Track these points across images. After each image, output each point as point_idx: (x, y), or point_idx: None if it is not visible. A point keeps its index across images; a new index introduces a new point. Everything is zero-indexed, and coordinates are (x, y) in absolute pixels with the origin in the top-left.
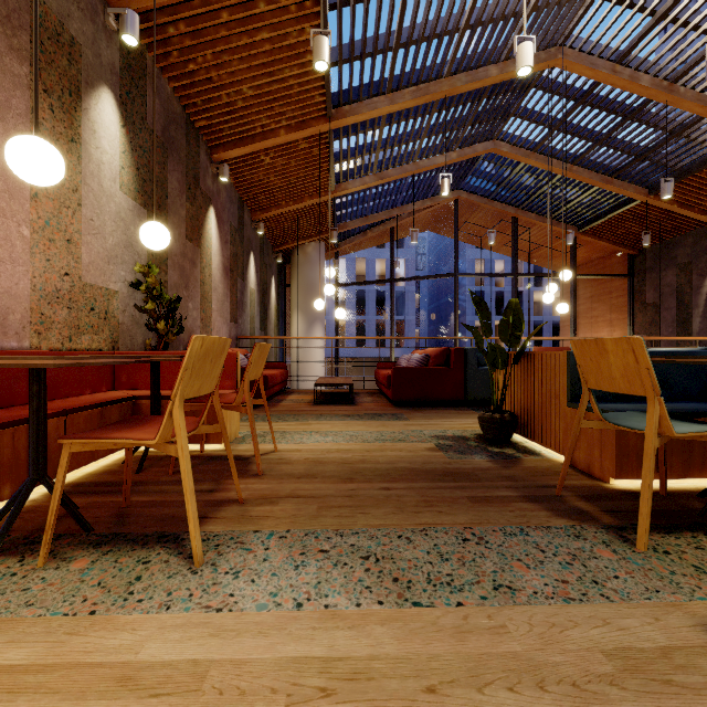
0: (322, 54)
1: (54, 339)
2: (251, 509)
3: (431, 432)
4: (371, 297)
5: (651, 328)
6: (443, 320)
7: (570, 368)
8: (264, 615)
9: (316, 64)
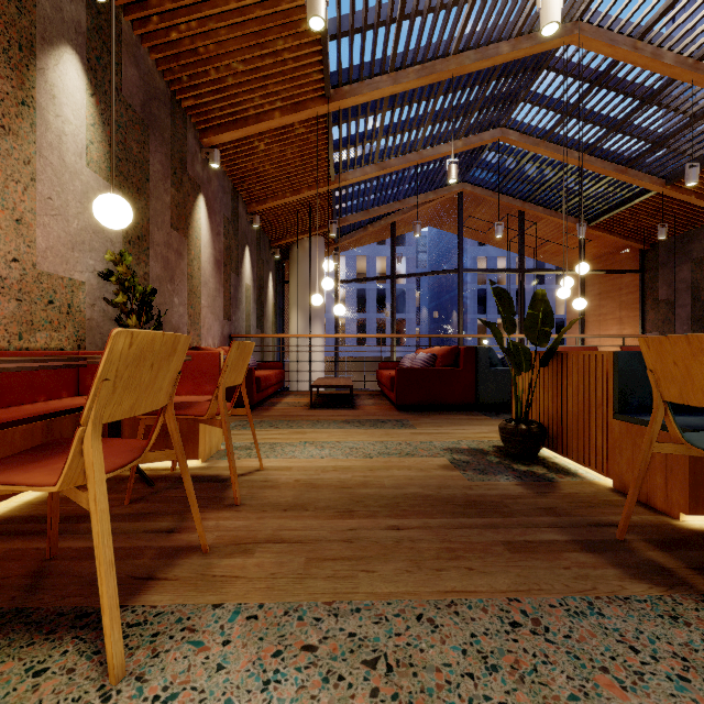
0: (317, 9)
1: None
2: (216, 564)
3: (442, 443)
4: (372, 295)
5: (664, 326)
6: (444, 319)
7: (619, 372)
8: None
9: (311, 21)
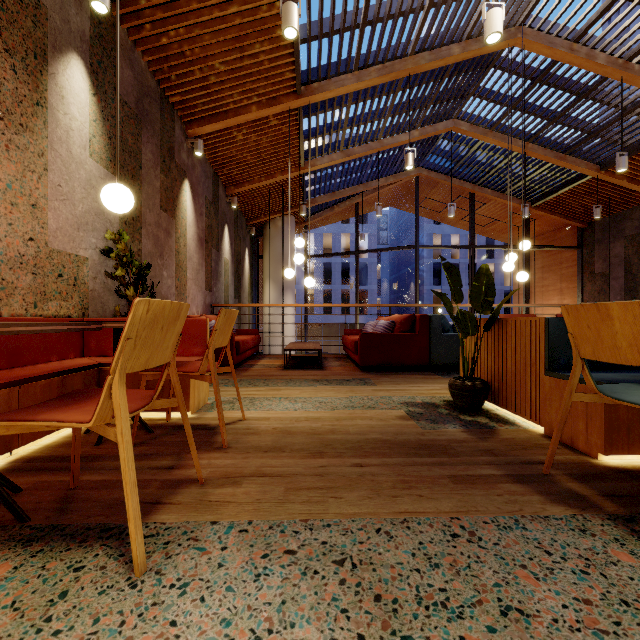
0: (291, 20)
1: (17, 305)
2: (211, 492)
3: (400, 398)
4: (337, 269)
5: (599, 296)
6: (403, 290)
7: (549, 335)
8: None
9: (285, 31)
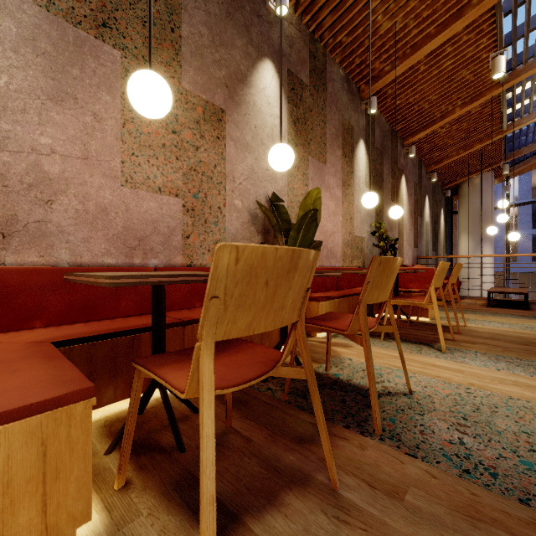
0: (499, 69)
1: (347, 262)
2: (460, 343)
3: None
4: None
5: None
6: None
7: None
8: (482, 368)
9: (494, 76)
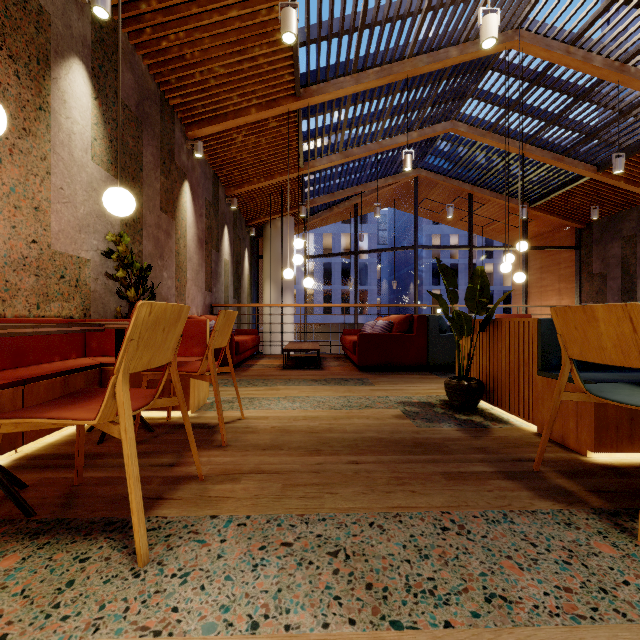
0: (289, 26)
1: (20, 307)
2: (210, 488)
3: (397, 398)
4: (337, 269)
5: (597, 297)
6: (403, 290)
7: (541, 336)
8: None
9: (284, 36)
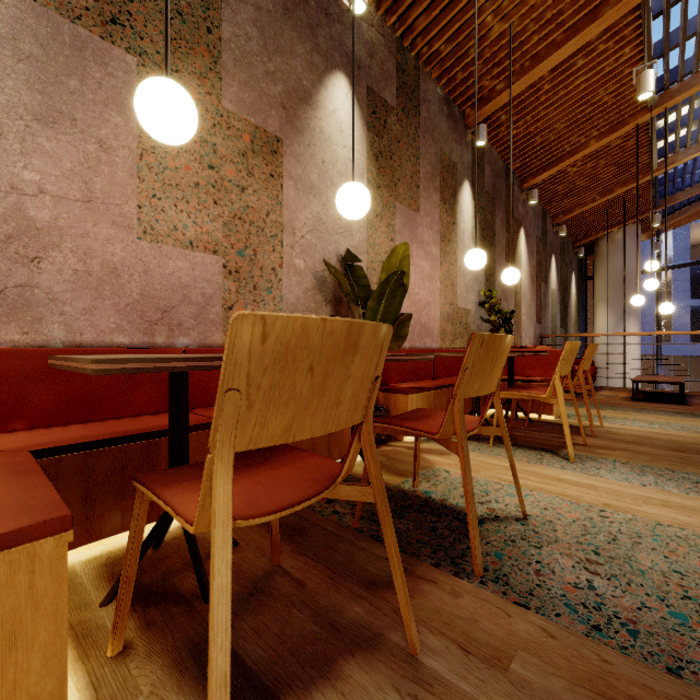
0: (646, 87)
1: (447, 342)
2: (594, 450)
3: None
4: None
5: None
6: None
7: None
8: (621, 482)
9: (639, 97)
